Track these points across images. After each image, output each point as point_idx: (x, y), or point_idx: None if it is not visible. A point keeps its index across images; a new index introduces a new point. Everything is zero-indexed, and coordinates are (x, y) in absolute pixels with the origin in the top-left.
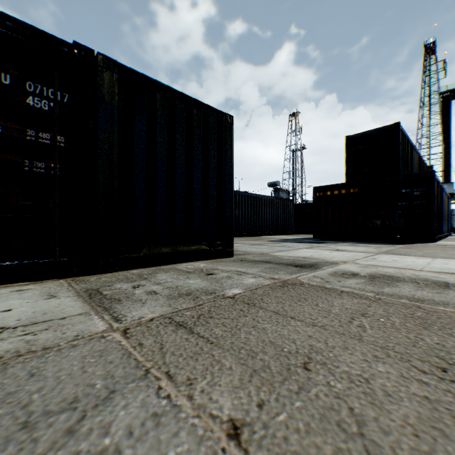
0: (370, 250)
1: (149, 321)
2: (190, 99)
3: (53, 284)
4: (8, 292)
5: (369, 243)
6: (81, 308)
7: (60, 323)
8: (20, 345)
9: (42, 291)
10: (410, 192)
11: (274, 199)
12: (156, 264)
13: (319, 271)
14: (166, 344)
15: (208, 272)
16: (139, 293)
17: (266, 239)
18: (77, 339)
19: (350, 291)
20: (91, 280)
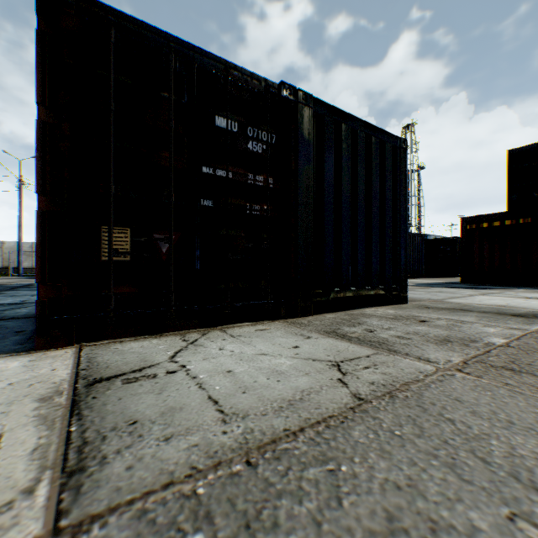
0: None
1: (466, 364)
2: (369, 126)
3: (278, 325)
4: (253, 331)
5: None
6: (363, 349)
7: (375, 361)
8: (383, 376)
9: (284, 332)
10: None
11: None
12: (336, 309)
13: None
14: (534, 385)
15: (416, 319)
16: (390, 338)
17: None
18: (428, 375)
19: None
20: (305, 323)
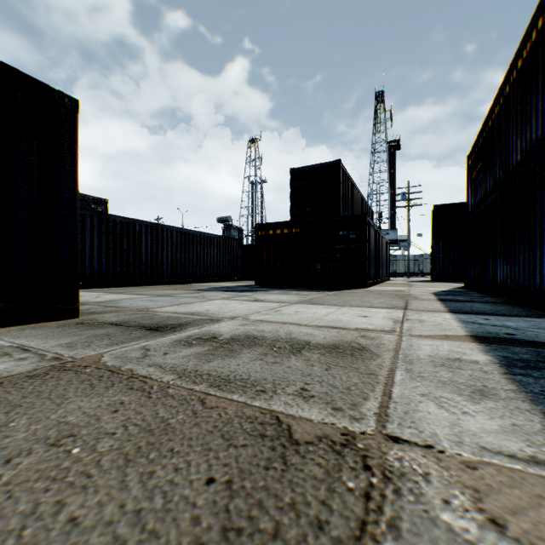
0: (292, 299)
1: None
2: None
3: None
4: None
5: (305, 290)
6: None
7: None
8: None
9: None
10: (347, 234)
11: (215, 237)
12: None
13: (168, 337)
14: None
15: None
16: None
17: (195, 287)
18: None
19: (149, 373)
20: None
